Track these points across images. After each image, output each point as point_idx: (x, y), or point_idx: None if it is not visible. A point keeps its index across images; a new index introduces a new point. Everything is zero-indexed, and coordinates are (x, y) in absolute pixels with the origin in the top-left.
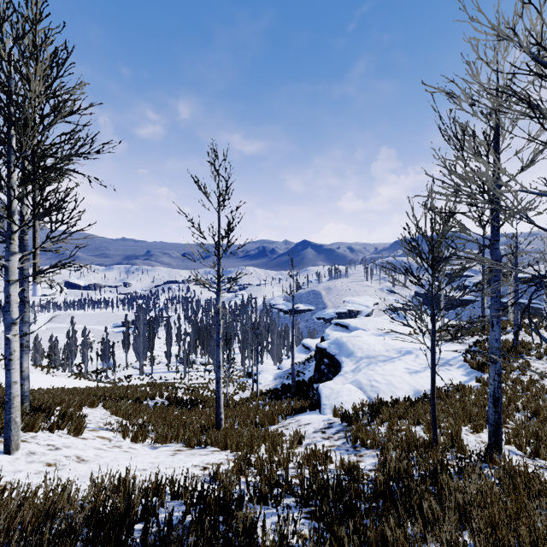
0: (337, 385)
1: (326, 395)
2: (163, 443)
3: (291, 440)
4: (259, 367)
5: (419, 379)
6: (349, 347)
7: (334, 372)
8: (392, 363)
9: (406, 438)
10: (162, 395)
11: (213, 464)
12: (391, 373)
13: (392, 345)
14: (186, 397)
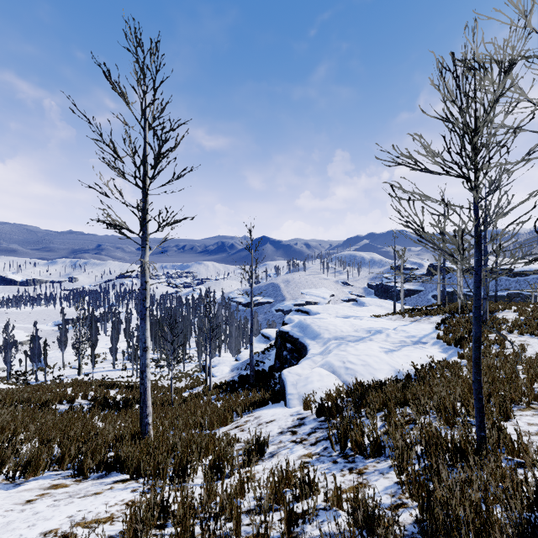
0: (304, 369)
1: (292, 382)
2: (29, 475)
3: (248, 451)
4: (215, 359)
5: (396, 359)
6: (315, 329)
7: (298, 357)
8: (364, 343)
9: (428, 438)
10: (86, 395)
11: (90, 523)
12: (365, 353)
13: (360, 326)
14: (121, 396)
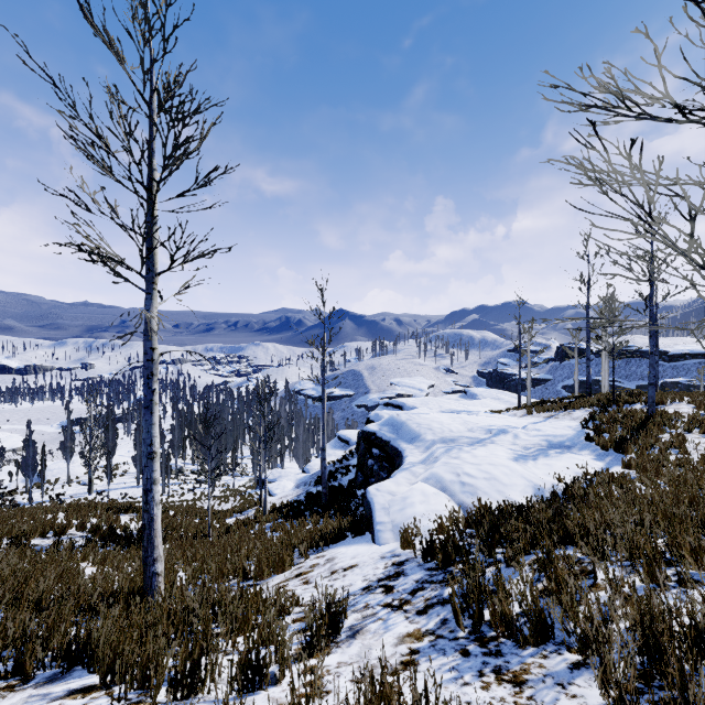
0: (400, 485)
1: (382, 505)
2: None
3: (311, 631)
4: (275, 471)
5: (533, 469)
6: (413, 428)
7: (389, 468)
8: (484, 447)
9: (639, 613)
10: (83, 524)
11: None
12: (488, 462)
13: (476, 423)
14: (137, 524)
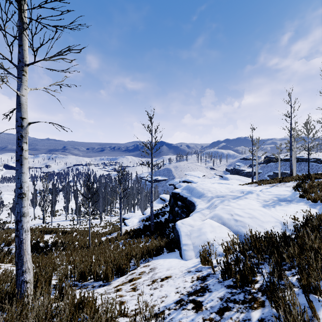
0: (196, 221)
1: (185, 233)
2: None
3: None
4: (129, 214)
5: (275, 212)
6: (199, 190)
7: (187, 212)
8: (242, 200)
9: None
10: None
11: None
12: (248, 207)
13: (234, 188)
14: (53, 240)
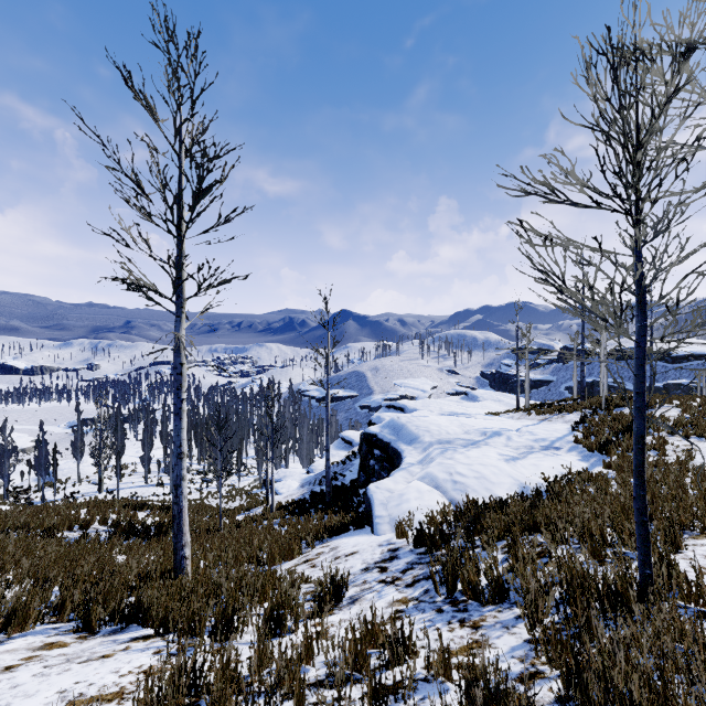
0: (398, 484)
1: (381, 501)
2: (13, 630)
3: (319, 596)
4: (280, 471)
5: (521, 469)
6: (412, 430)
7: (389, 468)
8: (478, 448)
9: (570, 577)
10: (105, 519)
11: (89, 702)
12: (480, 462)
13: (472, 426)
14: (153, 520)
